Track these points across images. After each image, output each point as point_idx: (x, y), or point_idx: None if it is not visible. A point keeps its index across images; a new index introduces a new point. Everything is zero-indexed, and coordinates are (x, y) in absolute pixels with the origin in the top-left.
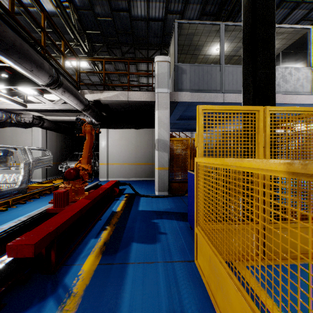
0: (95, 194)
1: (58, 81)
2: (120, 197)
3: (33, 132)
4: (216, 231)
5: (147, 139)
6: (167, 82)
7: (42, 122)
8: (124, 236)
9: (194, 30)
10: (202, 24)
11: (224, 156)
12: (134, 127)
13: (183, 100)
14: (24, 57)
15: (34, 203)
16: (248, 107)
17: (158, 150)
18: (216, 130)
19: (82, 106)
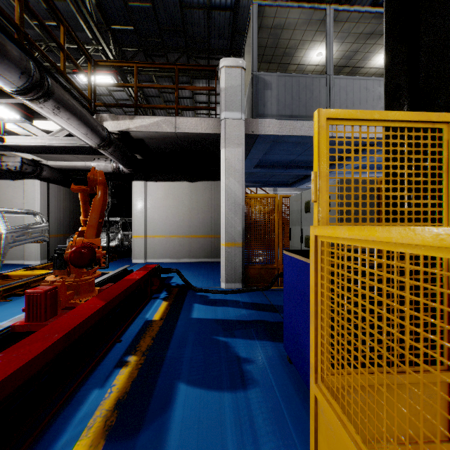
0: (110, 294)
1: (42, 85)
2: (162, 292)
3: (26, 186)
4: (402, 438)
5: (208, 197)
6: (240, 102)
7: (39, 170)
8: (160, 382)
9: (284, 19)
10: (297, 9)
11: (375, 223)
12: (187, 179)
13: (267, 131)
14: None
15: (11, 305)
16: (426, 115)
17: (225, 214)
18: None
19: (97, 139)
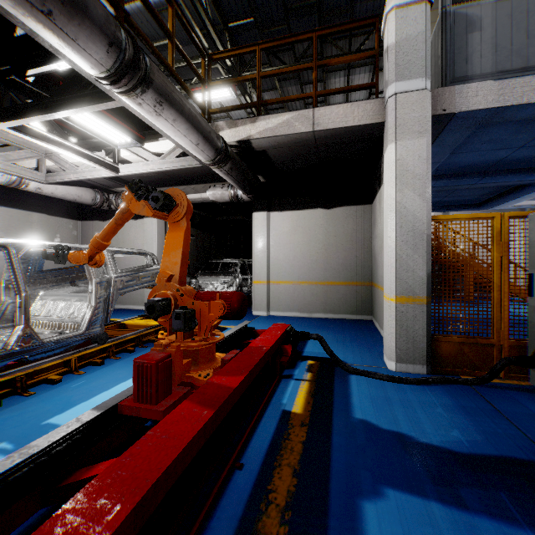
0: (225, 383)
1: (137, 65)
2: (296, 368)
3: (145, 225)
4: None
5: (351, 228)
6: (424, 61)
7: None
8: None
9: None
10: None
11: None
12: (321, 206)
13: (471, 105)
14: None
15: (117, 365)
16: None
17: (396, 249)
18: (523, 204)
19: (211, 151)
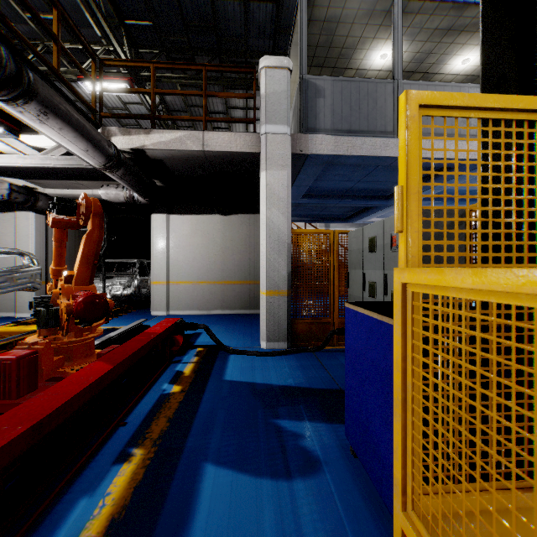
0: (111, 360)
1: (20, 81)
2: (185, 354)
3: (18, 219)
4: None
5: (245, 234)
6: (286, 113)
7: (33, 199)
8: (173, 488)
9: (341, 10)
10: None
11: (489, 265)
12: (219, 212)
13: (319, 150)
14: None
15: None
16: None
17: (266, 254)
18: (374, 220)
19: (102, 157)
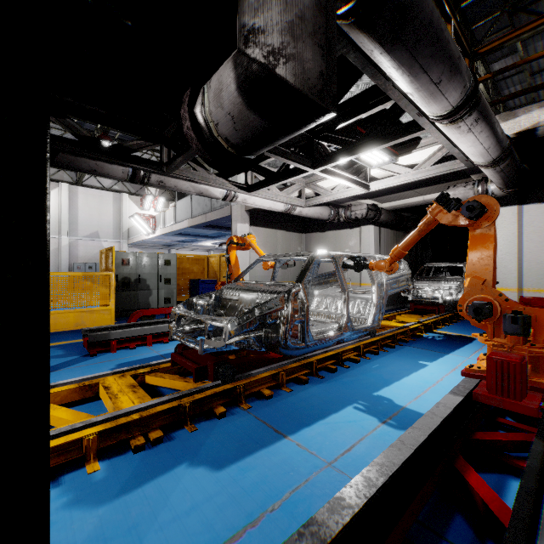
0: None
1: (475, 95)
2: None
3: (362, 233)
4: None
5: None
6: None
7: (378, 214)
8: None
9: None
10: None
11: None
12: None
13: None
14: (437, 51)
15: (392, 357)
16: None
17: None
18: None
19: (496, 152)
